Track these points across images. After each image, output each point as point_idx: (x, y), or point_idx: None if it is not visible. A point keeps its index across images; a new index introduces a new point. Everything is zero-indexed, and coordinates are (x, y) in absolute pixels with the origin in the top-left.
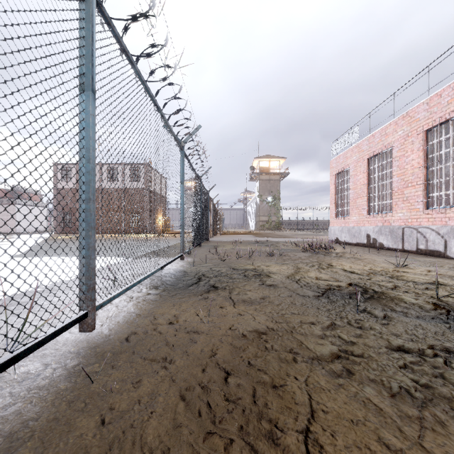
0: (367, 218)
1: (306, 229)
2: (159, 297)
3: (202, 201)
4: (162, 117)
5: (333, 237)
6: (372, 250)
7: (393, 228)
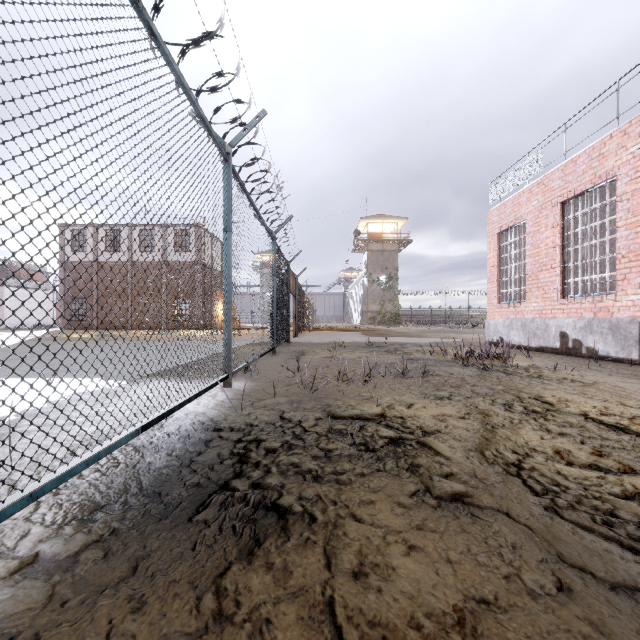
0: (561, 305)
1: (435, 323)
2: (39, 607)
3: (277, 276)
4: (151, 36)
5: (493, 337)
6: (581, 362)
7: (618, 322)
